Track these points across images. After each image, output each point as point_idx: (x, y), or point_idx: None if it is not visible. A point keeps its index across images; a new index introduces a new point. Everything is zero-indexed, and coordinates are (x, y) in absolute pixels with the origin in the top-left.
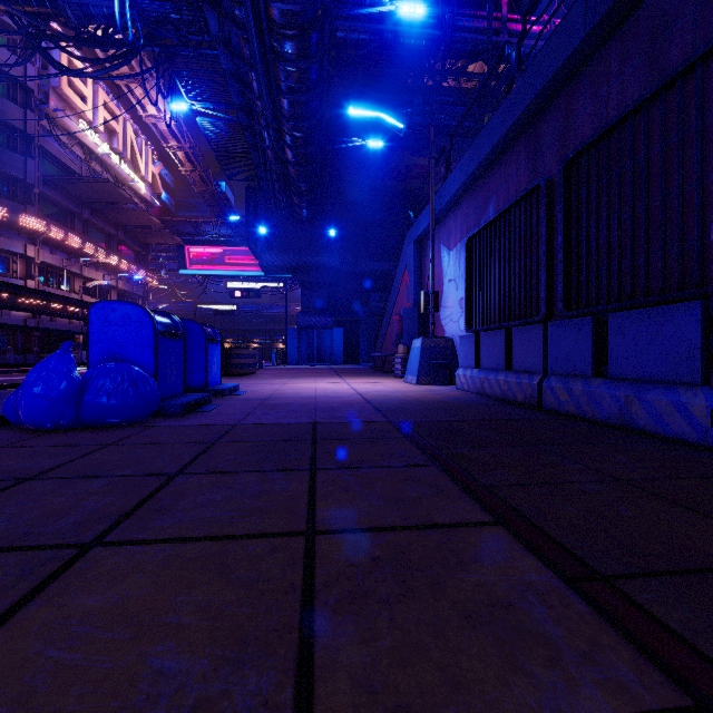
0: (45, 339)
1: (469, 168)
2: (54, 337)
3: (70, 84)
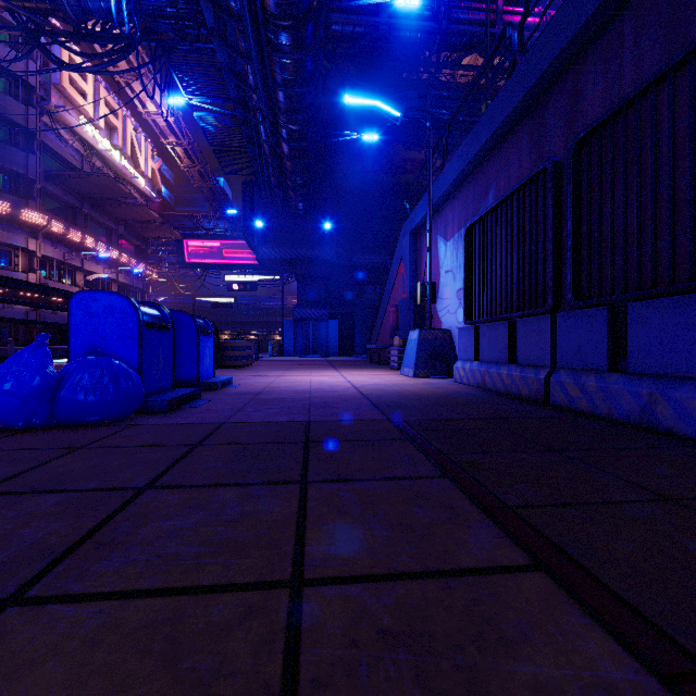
0: (46, 331)
1: (468, 156)
2: (55, 329)
3: (71, 81)
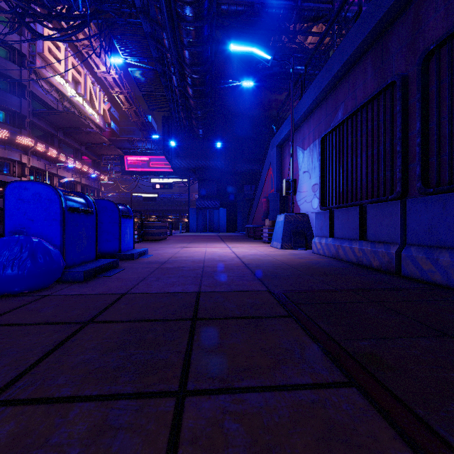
0: None
1: (322, 84)
2: None
3: (50, 50)
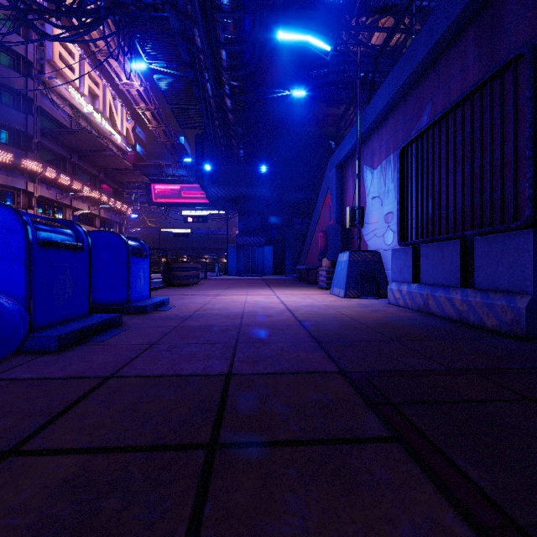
0: None
1: (400, 79)
2: None
3: (61, 58)
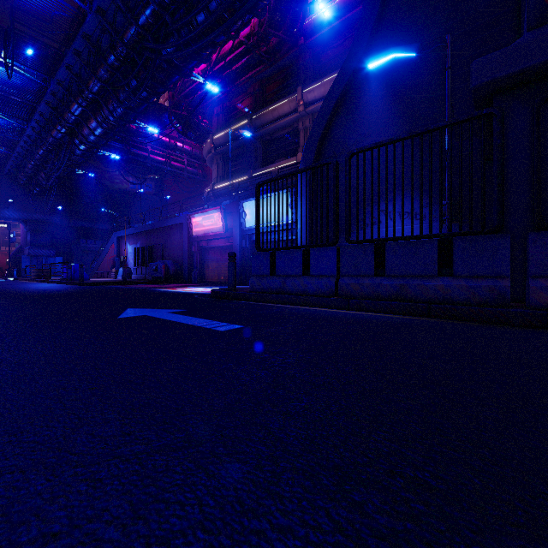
0: None
1: (135, 232)
2: None
3: None
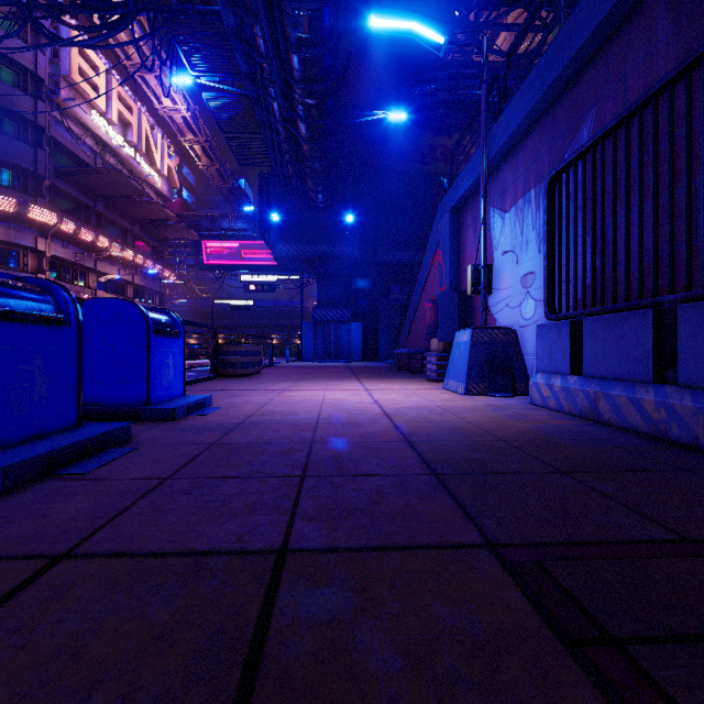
0: None
1: (547, 78)
2: None
3: (82, 73)
